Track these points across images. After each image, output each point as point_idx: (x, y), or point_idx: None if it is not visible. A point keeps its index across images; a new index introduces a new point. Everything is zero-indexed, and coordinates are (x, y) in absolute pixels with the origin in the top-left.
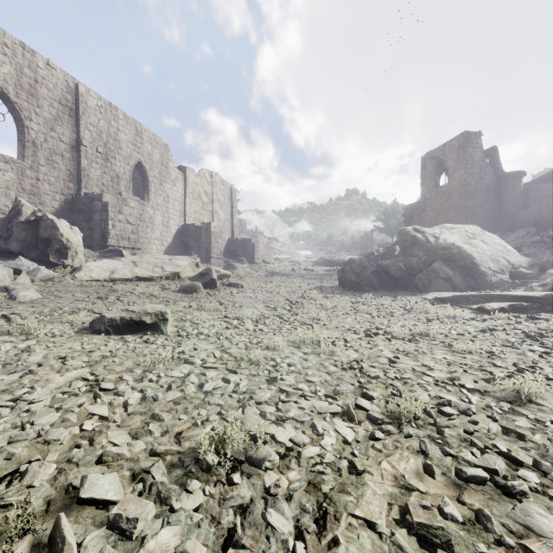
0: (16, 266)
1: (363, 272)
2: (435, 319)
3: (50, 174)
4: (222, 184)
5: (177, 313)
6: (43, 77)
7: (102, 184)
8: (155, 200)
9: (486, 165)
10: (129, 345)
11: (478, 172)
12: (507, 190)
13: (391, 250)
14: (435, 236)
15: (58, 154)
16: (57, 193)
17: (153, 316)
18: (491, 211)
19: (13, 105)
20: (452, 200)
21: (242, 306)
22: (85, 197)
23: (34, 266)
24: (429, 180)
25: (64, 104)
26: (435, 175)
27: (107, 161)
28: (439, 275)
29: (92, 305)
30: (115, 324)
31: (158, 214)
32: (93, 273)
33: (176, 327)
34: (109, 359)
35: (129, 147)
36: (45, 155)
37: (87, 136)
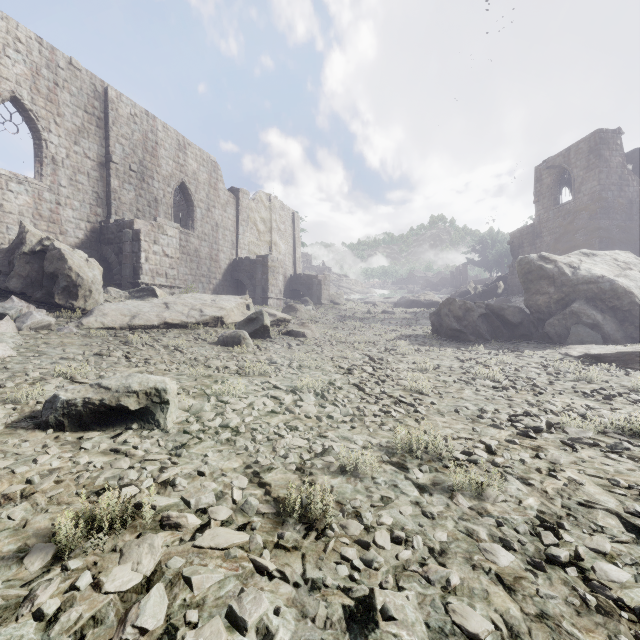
0: (2, 309)
1: (467, 316)
2: (617, 395)
3: (73, 197)
4: (282, 210)
5: (203, 379)
6: (65, 79)
7: (137, 209)
8: (201, 229)
9: (627, 173)
10: (78, 460)
11: (616, 182)
12: None
13: (493, 287)
14: (573, 265)
15: (83, 173)
16: (82, 220)
17: (142, 397)
18: (635, 233)
19: (28, 114)
20: (579, 221)
21: (302, 366)
22: (115, 224)
23: (31, 309)
24: (545, 196)
25: (90, 112)
26: (554, 190)
27: (143, 181)
28: (581, 320)
29: (72, 369)
30: (73, 411)
31: (205, 246)
32: (107, 318)
33: (188, 412)
34: (7, 509)
35: (169, 164)
36: (67, 174)
37: (118, 150)
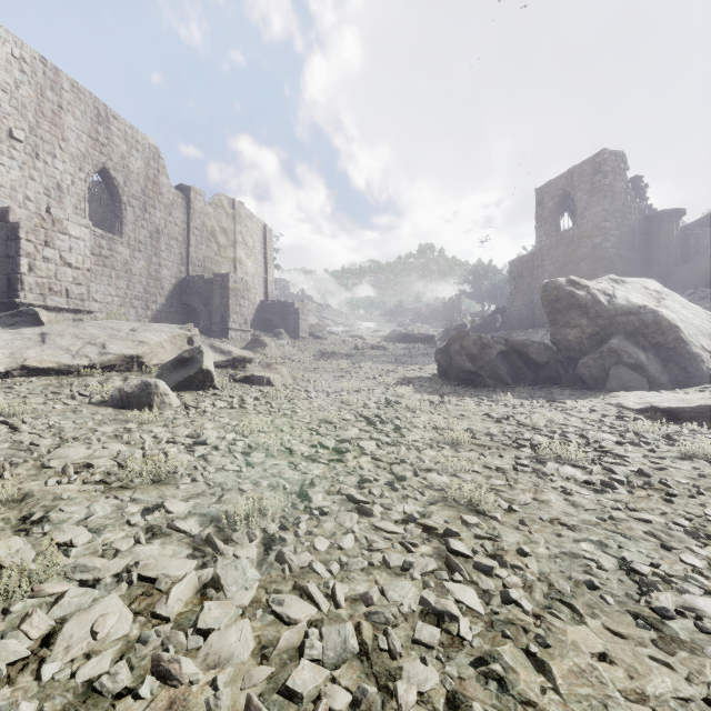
0: None
1: (483, 354)
2: None
3: None
4: (250, 220)
5: None
6: None
7: (25, 197)
8: (133, 235)
9: (630, 200)
10: None
11: (620, 209)
12: (660, 236)
13: (491, 320)
14: (608, 292)
15: None
16: None
17: None
18: (637, 265)
19: None
20: (583, 250)
21: (254, 447)
22: None
23: None
24: (547, 221)
25: None
26: (556, 215)
27: (37, 158)
28: (622, 359)
29: None
30: None
31: (140, 258)
32: None
33: None
34: None
35: (82, 140)
36: None
37: None
